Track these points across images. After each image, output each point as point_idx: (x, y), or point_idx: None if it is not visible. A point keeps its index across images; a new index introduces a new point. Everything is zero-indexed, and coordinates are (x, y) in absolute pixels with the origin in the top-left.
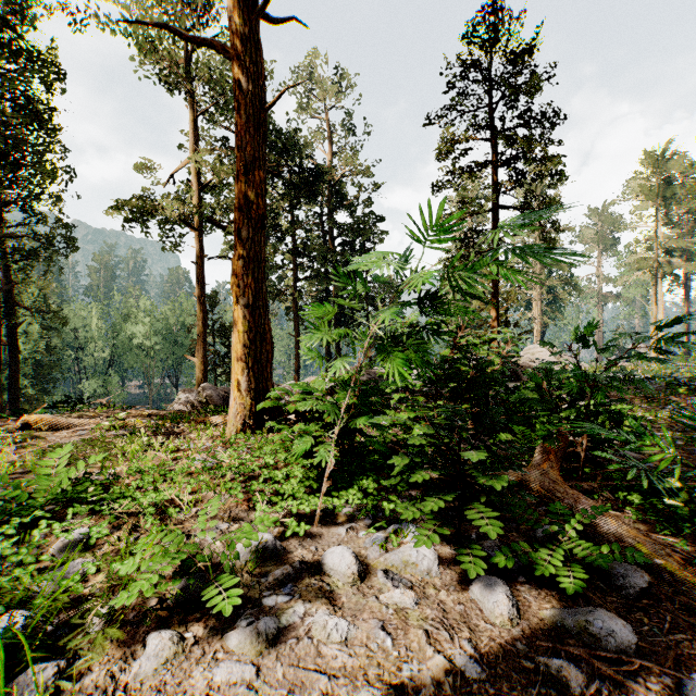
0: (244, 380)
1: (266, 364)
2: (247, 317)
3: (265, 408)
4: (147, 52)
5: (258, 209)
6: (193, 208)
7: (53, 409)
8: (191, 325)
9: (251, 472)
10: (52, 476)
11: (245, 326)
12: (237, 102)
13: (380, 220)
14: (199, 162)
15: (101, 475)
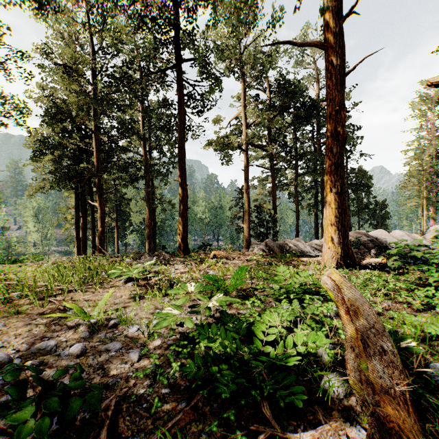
0: (335, 237)
1: (346, 228)
2: (336, 199)
3: (347, 254)
4: (220, 57)
5: (342, 134)
6: (245, 139)
7: (199, 249)
8: (225, 206)
9: (387, 291)
10: (277, 280)
11: (335, 205)
12: (328, 73)
13: (357, 128)
14: (246, 112)
15: (303, 283)
